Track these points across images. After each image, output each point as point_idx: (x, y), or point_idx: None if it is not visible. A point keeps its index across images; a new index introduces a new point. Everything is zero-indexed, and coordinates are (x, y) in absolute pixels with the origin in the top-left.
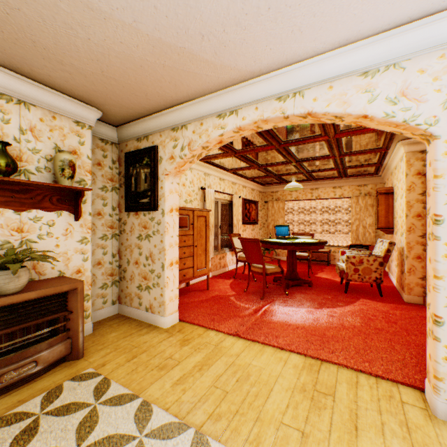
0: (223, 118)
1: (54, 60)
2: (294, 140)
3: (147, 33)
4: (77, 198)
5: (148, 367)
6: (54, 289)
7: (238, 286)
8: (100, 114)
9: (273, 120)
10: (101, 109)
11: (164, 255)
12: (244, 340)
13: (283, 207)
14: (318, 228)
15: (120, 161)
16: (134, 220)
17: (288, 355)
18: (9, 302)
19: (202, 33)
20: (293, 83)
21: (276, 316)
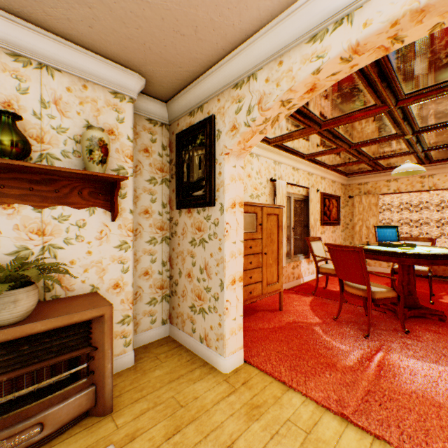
0: (321, 39)
1: None
2: (427, 89)
3: None
4: (113, 191)
5: None
6: (69, 318)
7: (321, 307)
8: (142, 82)
9: (442, 4)
10: (143, 73)
11: (223, 268)
12: (358, 430)
13: (375, 203)
14: (432, 231)
15: (171, 146)
16: (186, 219)
17: None
18: (1, 339)
19: None
20: None
21: (404, 377)
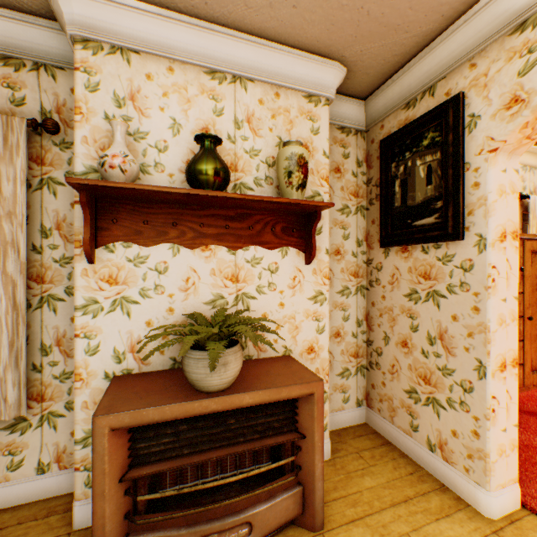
0: None
1: None
2: None
3: None
4: (307, 225)
5: None
6: (276, 391)
7: None
8: (342, 73)
9: None
10: (345, 60)
11: (483, 342)
12: None
13: None
14: None
15: (368, 160)
16: (397, 261)
17: None
18: (211, 408)
19: None
20: None
21: None
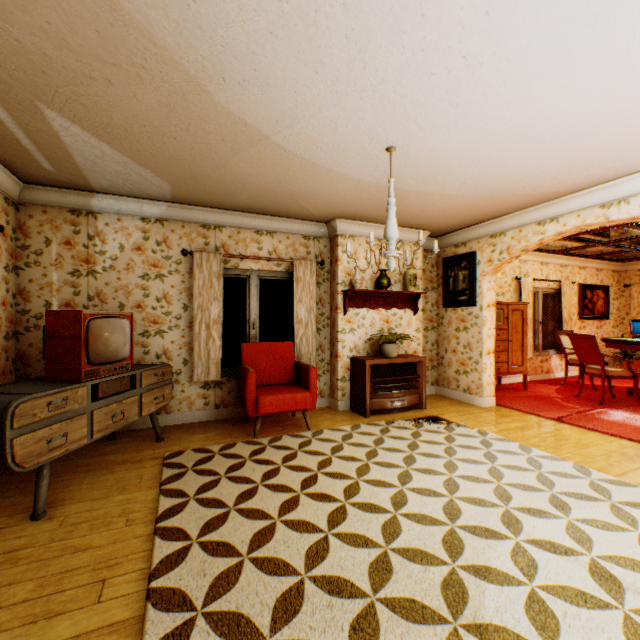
0: (542, 225)
1: (415, 216)
2: None
3: (482, 195)
4: (414, 299)
5: (476, 421)
6: (411, 359)
7: (566, 392)
8: (428, 234)
9: (596, 224)
10: (429, 230)
11: (481, 344)
12: (566, 425)
13: None
14: None
15: (437, 265)
16: (451, 315)
17: (615, 439)
18: (393, 362)
19: (524, 187)
20: (616, 194)
21: (614, 418)
